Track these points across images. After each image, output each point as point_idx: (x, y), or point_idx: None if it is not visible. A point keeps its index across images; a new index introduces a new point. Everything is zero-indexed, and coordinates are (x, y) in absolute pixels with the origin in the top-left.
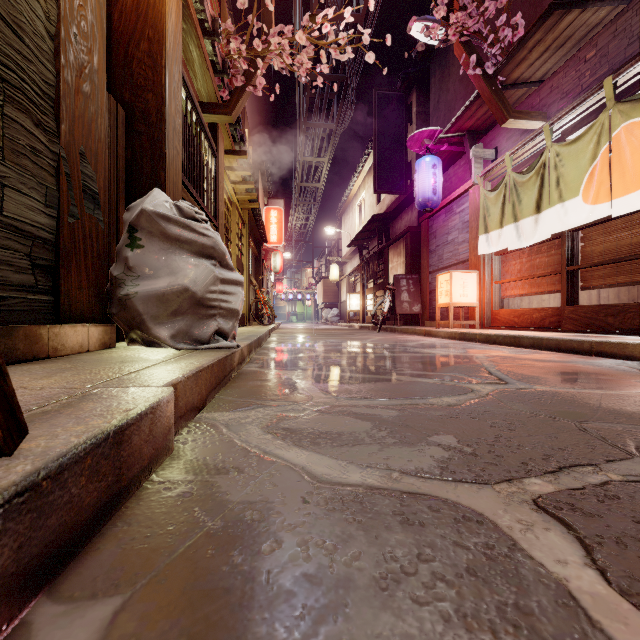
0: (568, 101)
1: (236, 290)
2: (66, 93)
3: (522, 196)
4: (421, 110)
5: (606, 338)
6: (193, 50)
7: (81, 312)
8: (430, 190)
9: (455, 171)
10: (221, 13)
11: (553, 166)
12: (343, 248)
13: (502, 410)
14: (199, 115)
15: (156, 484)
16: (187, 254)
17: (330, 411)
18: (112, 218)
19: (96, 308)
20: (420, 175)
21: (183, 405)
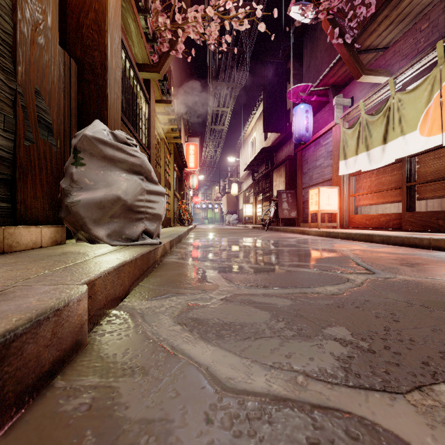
0: (407, 61)
1: (159, 199)
2: (22, 42)
3: (372, 132)
4: (296, 72)
5: (441, 236)
6: (131, 23)
7: (36, 216)
8: (304, 129)
9: (321, 115)
10: (153, 2)
11: (396, 109)
12: (240, 172)
13: (380, 299)
14: (135, 72)
15: (56, 391)
16: (120, 171)
17: (233, 300)
18: (66, 145)
19: (50, 213)
20: (296, 118)
21: (103, 298)
